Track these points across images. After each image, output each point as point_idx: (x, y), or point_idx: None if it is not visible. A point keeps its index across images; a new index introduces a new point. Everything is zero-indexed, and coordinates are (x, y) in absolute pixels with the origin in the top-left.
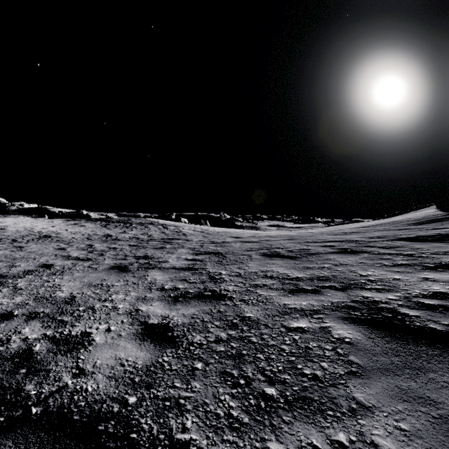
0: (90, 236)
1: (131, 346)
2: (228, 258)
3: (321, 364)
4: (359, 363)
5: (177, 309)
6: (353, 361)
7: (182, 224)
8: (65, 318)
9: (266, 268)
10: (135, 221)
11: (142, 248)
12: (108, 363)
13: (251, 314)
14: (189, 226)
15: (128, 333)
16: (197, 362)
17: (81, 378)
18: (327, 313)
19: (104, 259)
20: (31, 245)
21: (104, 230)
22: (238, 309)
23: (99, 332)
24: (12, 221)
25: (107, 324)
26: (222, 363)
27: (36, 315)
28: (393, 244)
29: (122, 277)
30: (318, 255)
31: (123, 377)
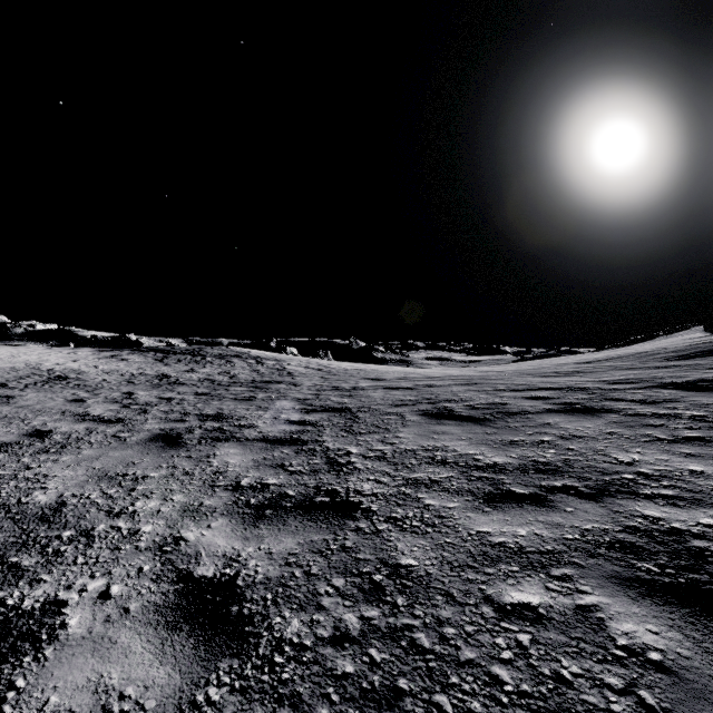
0: (133, 378)
1: (142, 646)
2: (362, 420)
3: None
4: None
5: (259, 537)
6: None
7: (288, 356)
8: (26, 559)
9: (433, 442)
10: (210, 352)
11: (215, 399)
12: (74, 707)
13: (412, 560)
14: (299, 361)
15: (145, 605)
16: (286, 712)
17: None
18: (579, 562)
19: (144, 421)
20: (29, 393)
21: (158, 367)
22: (384, 542)
23: (83, 600)
24: (8, 352)
25: (107, 578)
26: None
27: None
28: (656, 395)
29: (167, 459)
30: (525, 417)
31: None
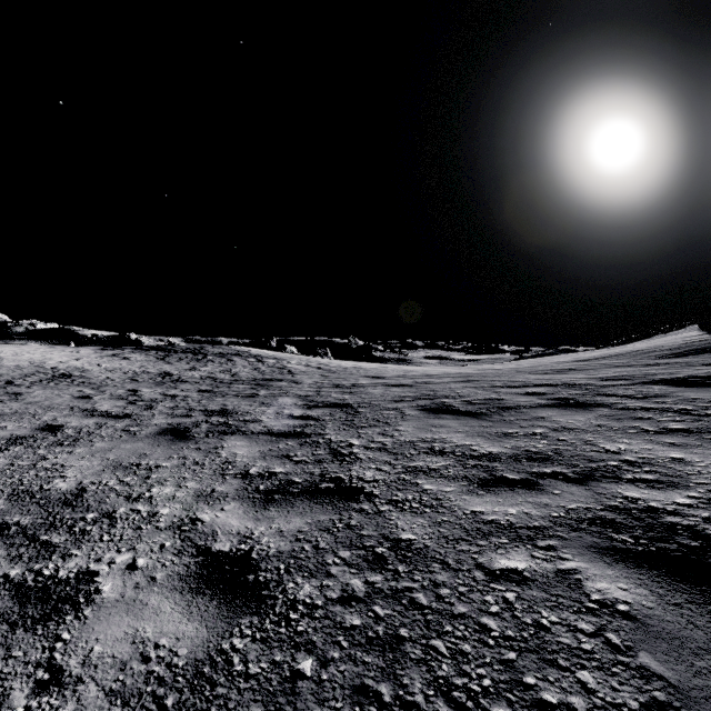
0: (136, 376)
1: (171, 607)
2: (363, 415)
3: (579, 675)
4: (667, 675)
5: (270, 518)
6: (651, 670)
7: (288, 355)
8: (55, 537)
9: (432, 434)
10: (211, 350)
11: (218, 396)
12: (116, 654)
13: (411, 535)
14: (299, 359)
15: (170, 575)
16: (303, 655)
17: (49, 696)
18: (563, 535)
19: (151, 416)
20: (36, 390)
21: (160, 365)
22: (386, 521)
23: (112, 571)
24: (11, 350)
25: (132, 552)
26: (355, 662)
27: (2, 530)
28: (647, 391)
29: (177, 450)
30: (520, 411)
31: (142, 695)
